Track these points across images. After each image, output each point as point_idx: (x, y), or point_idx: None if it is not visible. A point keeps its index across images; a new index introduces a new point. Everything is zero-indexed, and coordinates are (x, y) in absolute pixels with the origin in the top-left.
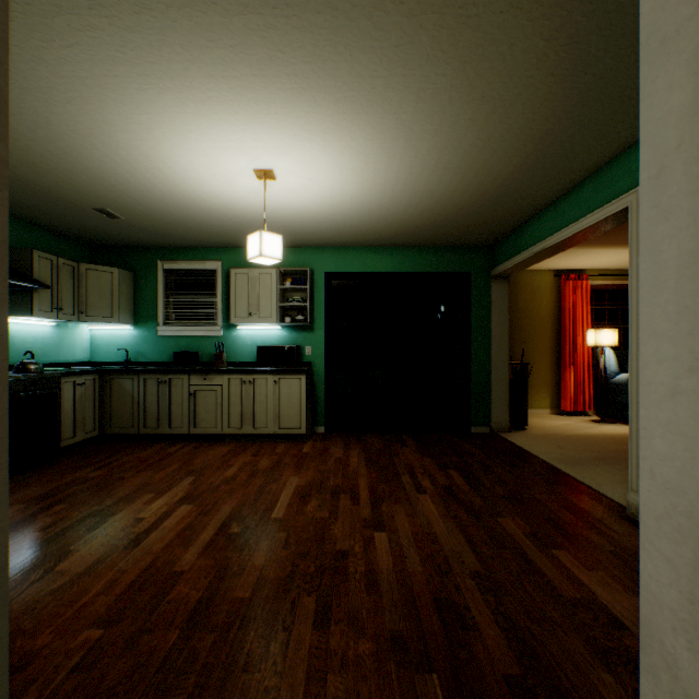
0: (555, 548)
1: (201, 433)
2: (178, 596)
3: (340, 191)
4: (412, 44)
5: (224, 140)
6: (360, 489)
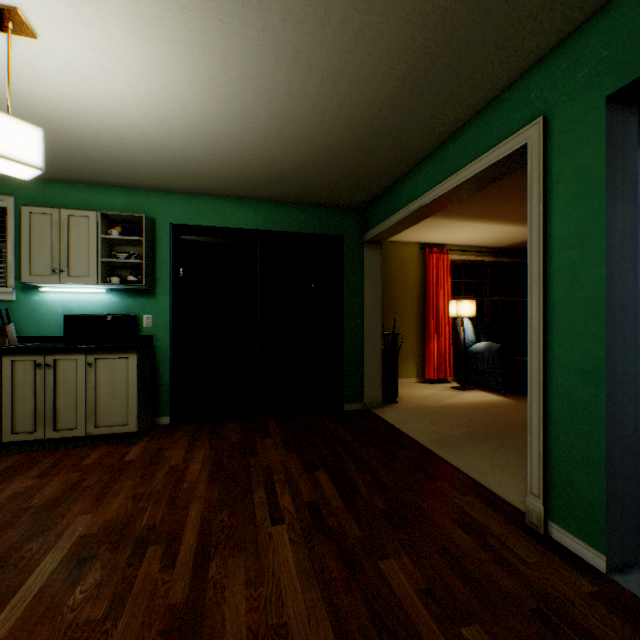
0: (465, 624)
1: None
2: None
3: (162, 88)
4: None
5: None
6: (187, 530)
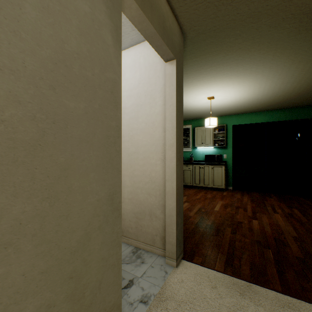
0: None
1: (185, 184)
2: (191, 220)
3: (239, 97)
4: (265, 58)
5: (199, 92)
6: (247, 208)
